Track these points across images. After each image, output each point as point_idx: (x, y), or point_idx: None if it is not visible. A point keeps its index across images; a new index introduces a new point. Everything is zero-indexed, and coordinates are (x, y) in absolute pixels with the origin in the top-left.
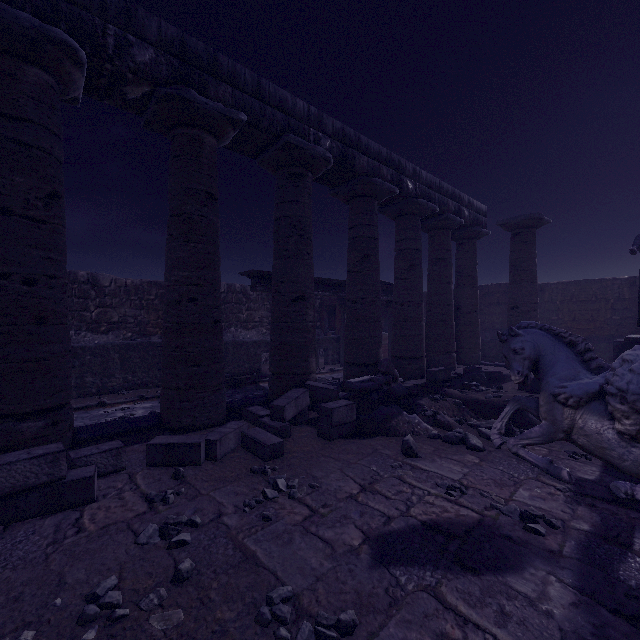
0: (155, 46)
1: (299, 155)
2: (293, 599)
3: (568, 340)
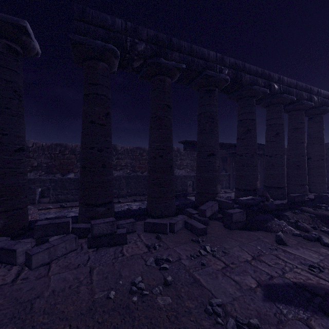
0: (145, 41)
1: (211, 80)
2: (222, 306)
3: None
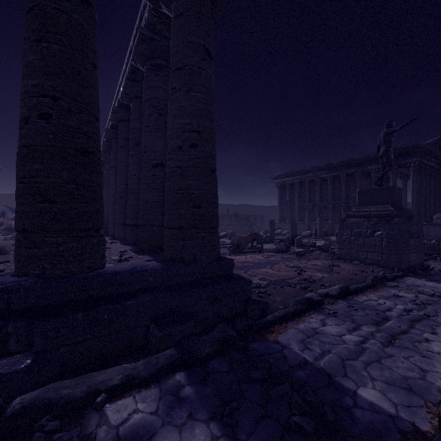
0: None
1: None
2: None
3: (11, 208)
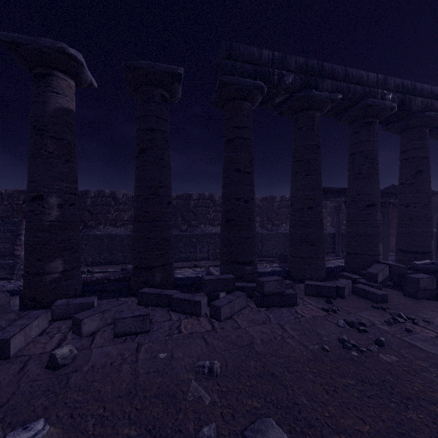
0: (293, 72)
1: (372, 110)
2: None
3: None
